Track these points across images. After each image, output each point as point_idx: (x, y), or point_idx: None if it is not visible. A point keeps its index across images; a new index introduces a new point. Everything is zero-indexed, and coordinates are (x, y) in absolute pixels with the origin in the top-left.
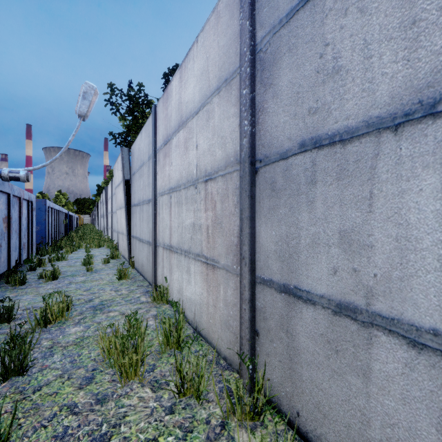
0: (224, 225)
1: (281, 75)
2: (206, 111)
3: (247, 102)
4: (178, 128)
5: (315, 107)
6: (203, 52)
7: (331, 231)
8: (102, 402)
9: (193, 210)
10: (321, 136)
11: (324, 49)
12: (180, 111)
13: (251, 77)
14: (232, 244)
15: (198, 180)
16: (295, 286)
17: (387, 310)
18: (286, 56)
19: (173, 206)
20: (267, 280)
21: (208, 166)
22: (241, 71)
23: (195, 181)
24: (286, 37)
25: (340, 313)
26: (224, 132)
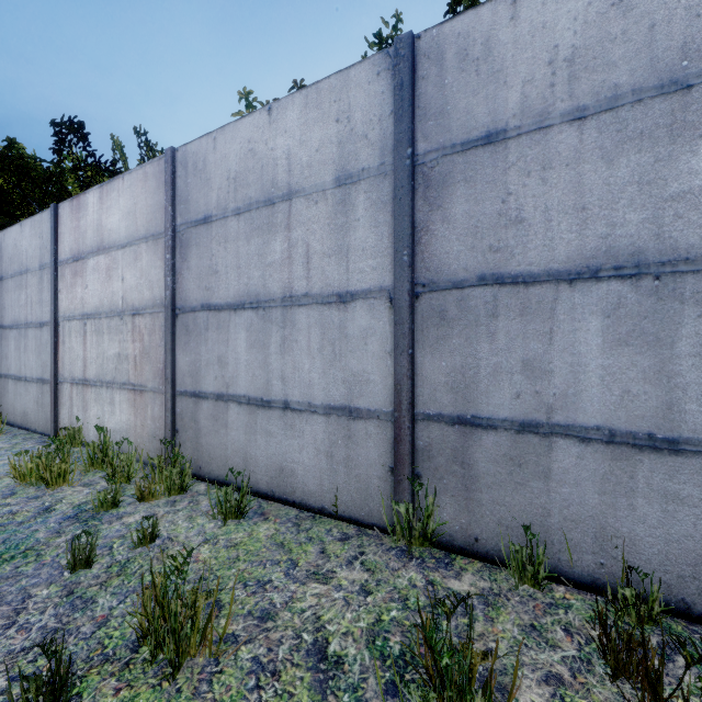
0: (151, 355)
1: (192, 257)
2: (134, 251)
3: (170, 265)
4: (98, 251)
5: (208, 287)
6: (130, 194)
7: (215, 356)
8: (37, 498)
9: (118, 340)
10: (211, 304)
11: (212, 257)
12: (101, 234)
13: (173, 248)
14: (159, 369)
15: (125, 312)
16: (199, 391)
17: (233, 392)
18: (195, 247)
19: (90, 335)
20: (184, 391)
21: (137, 302)
22: (165, 240)
23: (121, 313)
24: (195, 235)
25: (218, 399)
26: (152, 278)
